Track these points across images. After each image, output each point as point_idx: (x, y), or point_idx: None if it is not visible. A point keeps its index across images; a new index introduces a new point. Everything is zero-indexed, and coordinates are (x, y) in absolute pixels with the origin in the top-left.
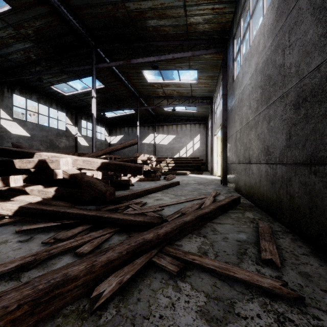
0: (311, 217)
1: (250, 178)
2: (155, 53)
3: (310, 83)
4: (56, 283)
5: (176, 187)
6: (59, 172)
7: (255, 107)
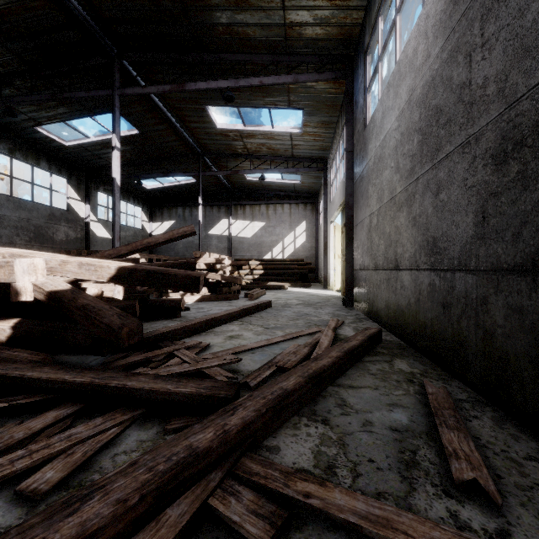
0: (536, 377)
1: (398, 295)
2: (230, 75)
3: (533, 109)
4: None
5: (265, 311)
6: (24, 288)
7: (408, 167)
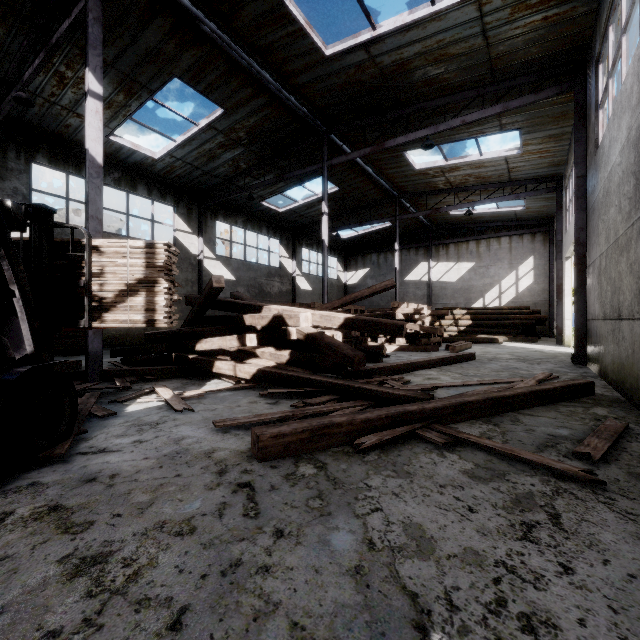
0: None
1: (620, 347)
2: (429, 119)
3: None
4: (326, 424)
5: (467, 363)
6: (292, 331)
7: (627, 210)
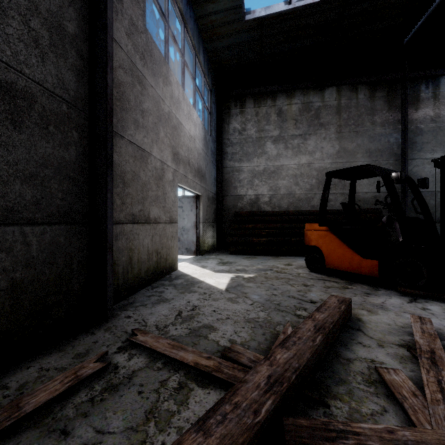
0: None
1: None
2: None
3: None
4: (317, 308)
5: None
6: None
7: None
